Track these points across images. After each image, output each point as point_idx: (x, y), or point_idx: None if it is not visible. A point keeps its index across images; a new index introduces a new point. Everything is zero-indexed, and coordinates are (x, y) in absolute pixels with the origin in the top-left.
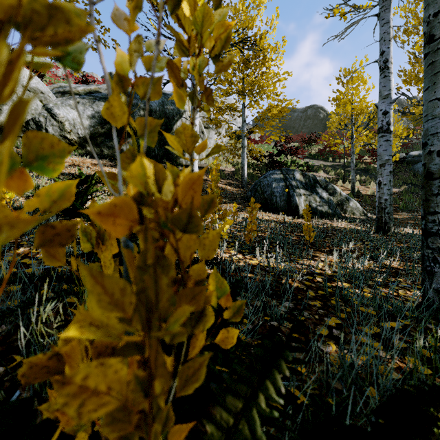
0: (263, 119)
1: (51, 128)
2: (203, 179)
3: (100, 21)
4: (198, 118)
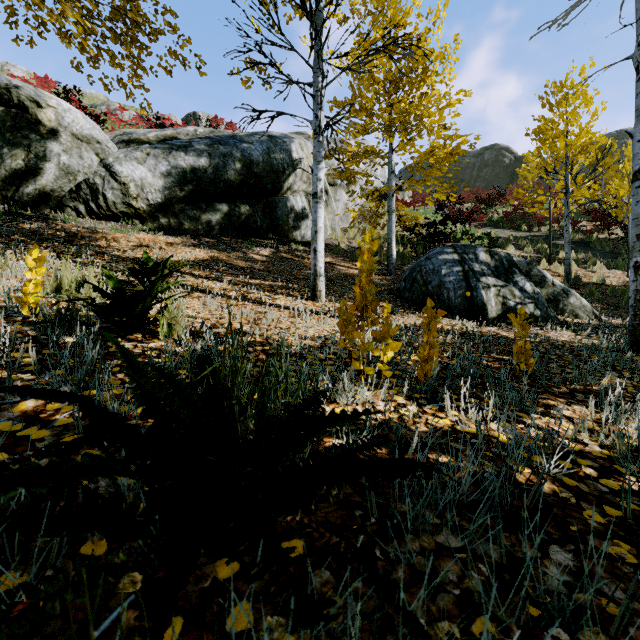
0: (423, 168)
1: (110, 193)
2: (329, 263)
3: (176, 28)
4: (323, 169)
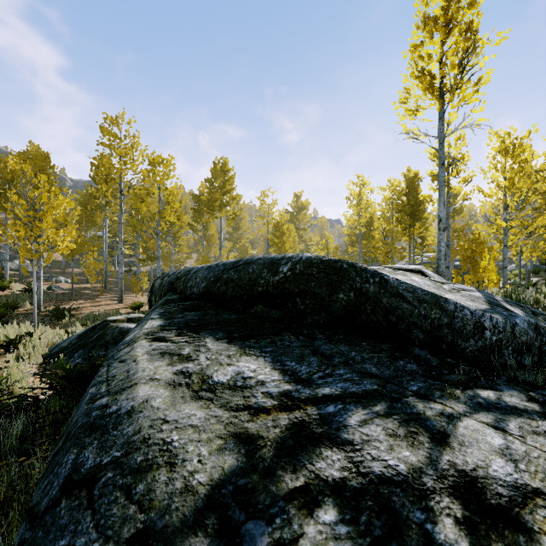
0: None
1: None
2: None
3: None
4: None
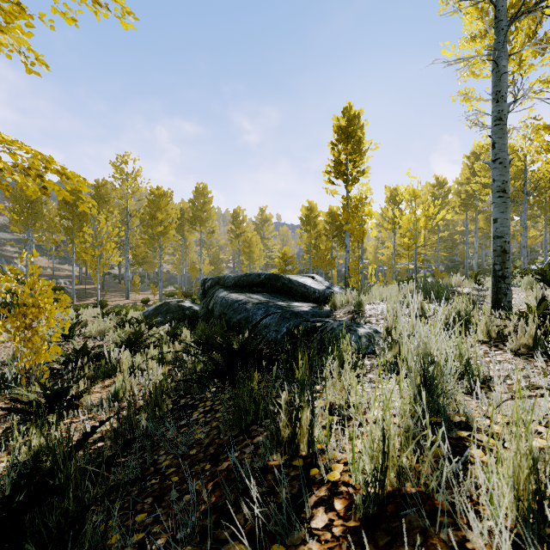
0: None
1: None
2: None
3: None
4: None
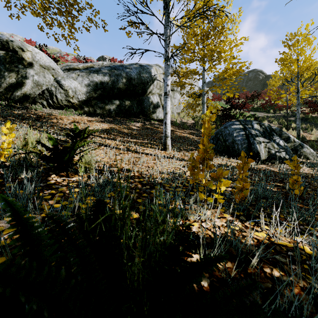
0: (221, 79)
1: (59, 95)
2: (171, 130)
3: (91, 5)
4: (170, 79)
